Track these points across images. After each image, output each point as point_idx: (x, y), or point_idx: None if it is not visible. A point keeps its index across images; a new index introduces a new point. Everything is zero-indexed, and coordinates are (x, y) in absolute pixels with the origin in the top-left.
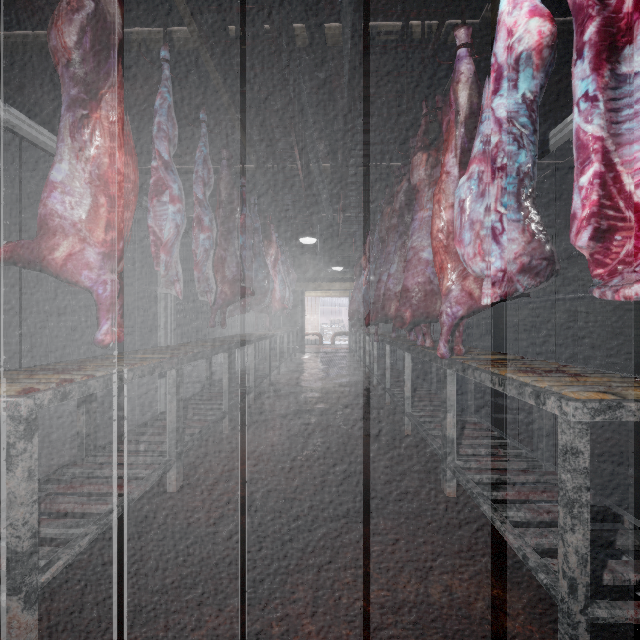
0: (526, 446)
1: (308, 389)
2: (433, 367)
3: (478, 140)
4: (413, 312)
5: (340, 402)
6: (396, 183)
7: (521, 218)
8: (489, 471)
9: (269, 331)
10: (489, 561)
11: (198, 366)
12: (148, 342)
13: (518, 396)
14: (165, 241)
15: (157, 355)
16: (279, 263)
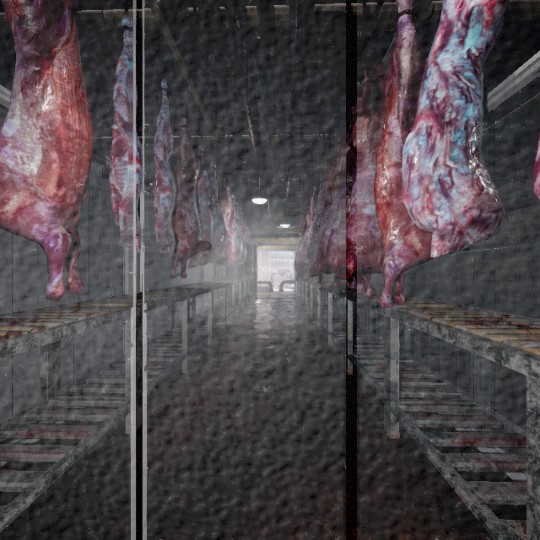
0: (459, 386)
1: (259, 331)
2: (371, 312)
3: (426, 94)
4: (356, 264)
5: (288, 343)
6: (338, 148)
7: (470, 170)
8: (432, 416)
9: (225, 280)
10: (438, 511)
11: (164, 310)
12: (121, 289)
13: (473, 350)
14: (124, 197)
15: (117, 304)
16: (234, 221)
